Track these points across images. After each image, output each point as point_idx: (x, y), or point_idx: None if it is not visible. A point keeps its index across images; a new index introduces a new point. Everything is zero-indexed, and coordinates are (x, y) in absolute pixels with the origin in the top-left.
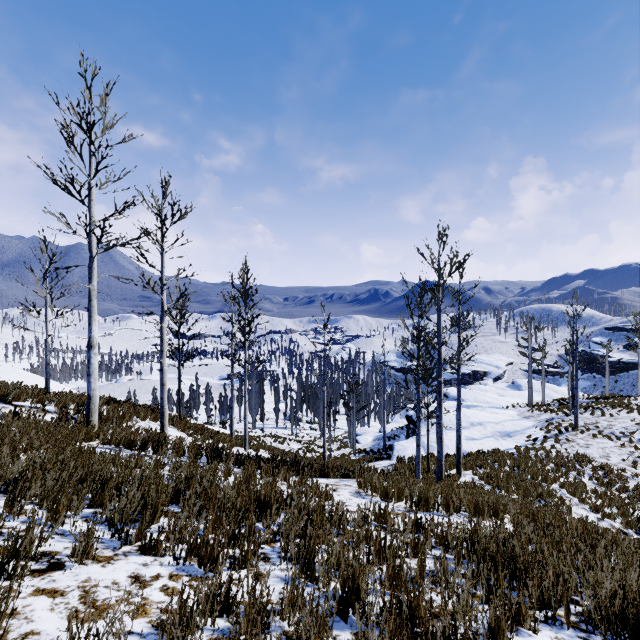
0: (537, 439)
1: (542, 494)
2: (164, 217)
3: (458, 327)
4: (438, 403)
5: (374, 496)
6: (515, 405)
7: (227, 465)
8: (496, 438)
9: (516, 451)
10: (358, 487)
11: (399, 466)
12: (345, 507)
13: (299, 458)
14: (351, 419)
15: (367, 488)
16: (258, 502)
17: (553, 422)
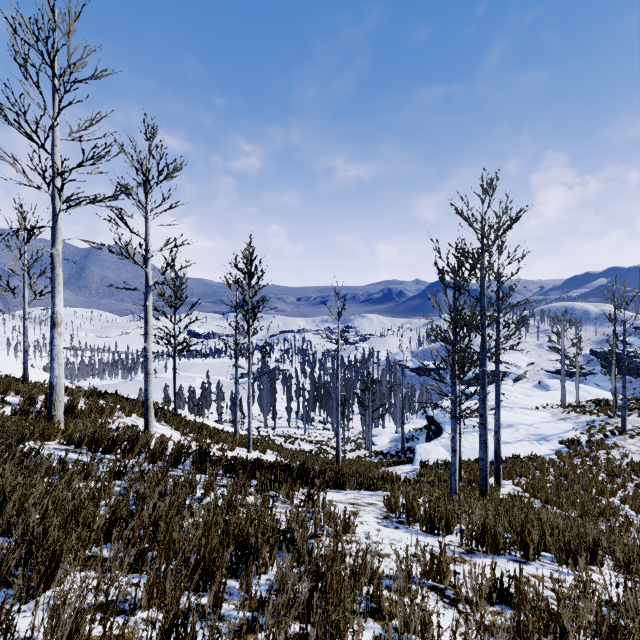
0: (580, 444)
1: (604, 512)
2: (145, 170)
3: (497, 311)
4: (481, 399)
5: (411, 524)
6: (545, 406)
7: (210, 476)
8: (531, 442)
9: (557, 457)
10: (386, 508)
11: (425, 473)
12: (373, 546)
13: (310, 461)
14: (366, 419)
15: (400, 512)
16: (236, 545)
17: (595, 425)
